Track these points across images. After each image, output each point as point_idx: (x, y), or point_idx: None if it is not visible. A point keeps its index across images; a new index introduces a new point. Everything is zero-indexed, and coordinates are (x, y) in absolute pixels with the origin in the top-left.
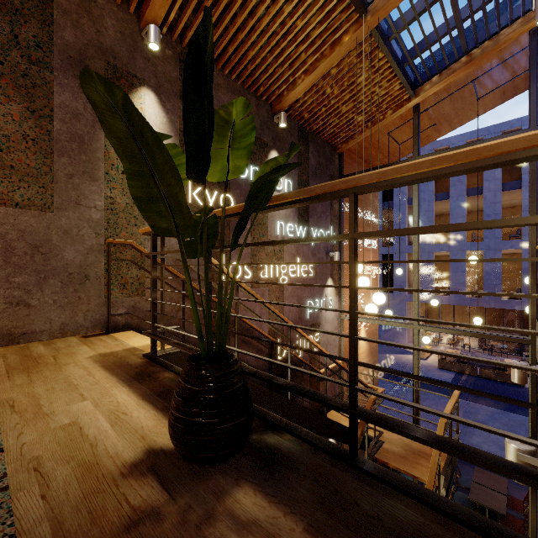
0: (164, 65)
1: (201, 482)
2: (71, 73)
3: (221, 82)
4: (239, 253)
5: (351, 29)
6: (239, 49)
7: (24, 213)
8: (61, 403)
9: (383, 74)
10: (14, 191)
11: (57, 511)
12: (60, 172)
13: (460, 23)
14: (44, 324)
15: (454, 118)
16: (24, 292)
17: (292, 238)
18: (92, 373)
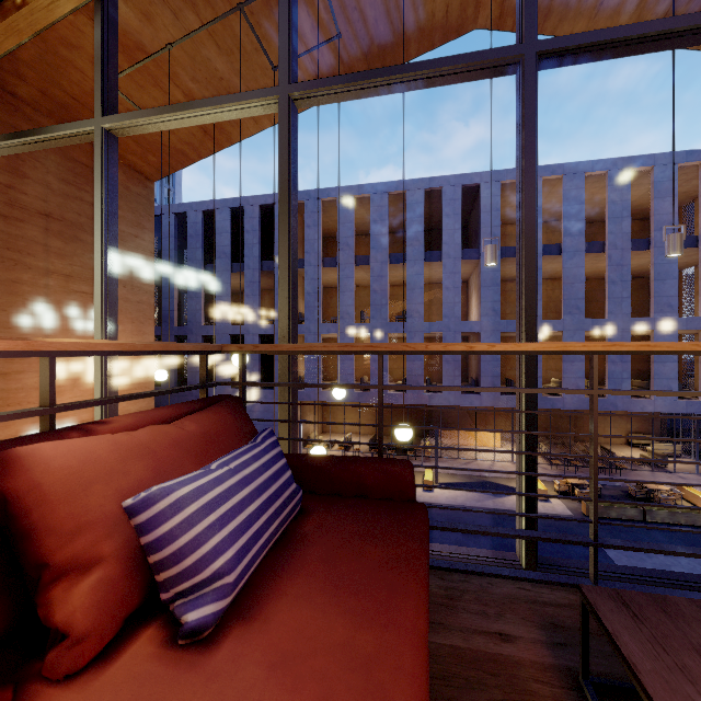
0: None
1: None
2: None
3: None
4: None
5: None
6: None
7: None
8: None
9: None
10: None
11: None
12: None
13: None
14: None
15: None
16: None
17: None
18: None
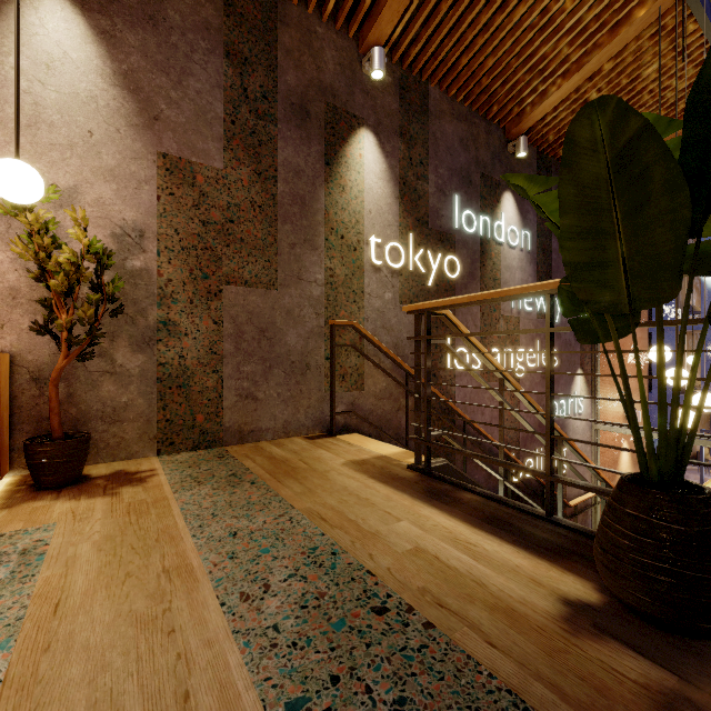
0: (383, 96)
1: (703, 662)
2: (293, 123)
3: (445, 108)
4: (702, 336)
5: None
6: (474, 58)
7: (252, 293)
8: (376, 522)
9: (690, 56)
10: (244, 267)
11: (532, 668)
12: (284, 242)
13: None
14: (269, 421)
15: None
16: (252, 384)
17: (529, 312)
18: (370, 486)
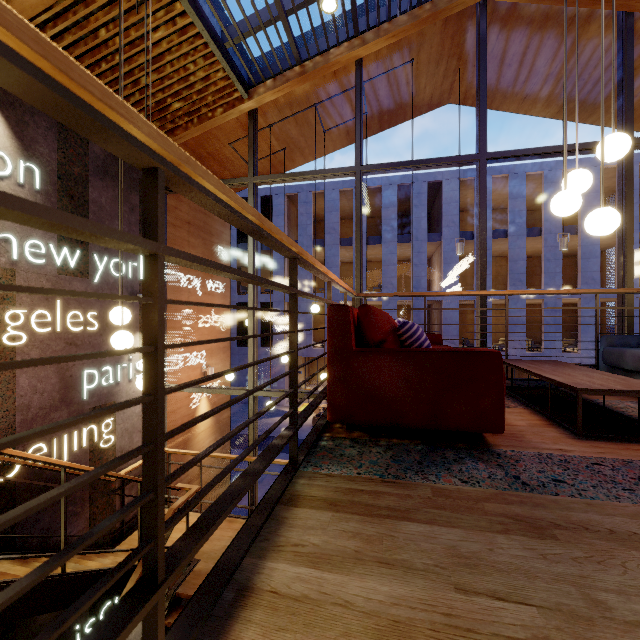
0: None
1: None
2: None
3: None
4: None
5: None
6: None
7: None
8: None
9: (194, 43)
10: None
11: None
12: None
13: (283, 12)
14: None
15: (305, 148)
16: None
17: (41, 266)
18: None
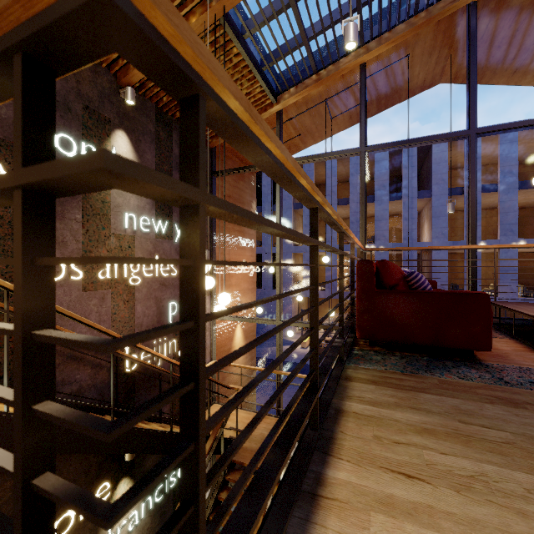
0: None
1: None
2: None
3: None
4: None
5: (198, 10)
6: None
7: None
8: None
9: (242, 72)
10: None
11: None
12: None
13: (306, 40)
14: None
15: (315, 132)
16: None
17: (147, 233)
18: None
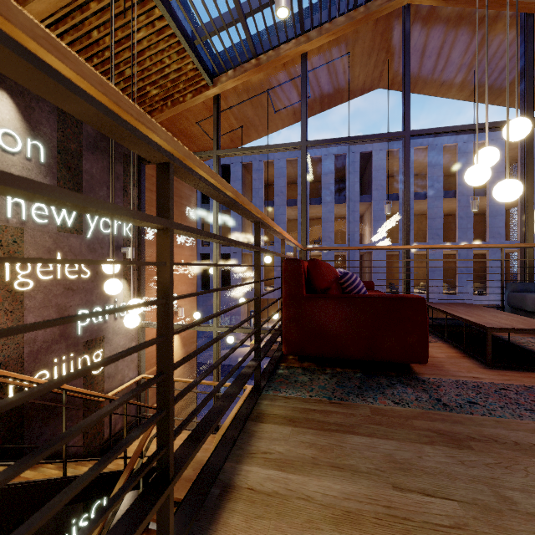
0: None
1: None
2: None
3: None
4: None
5: None
6: None
7: None
8: None
9: (169, 41)
10: None
11: None
12: None
13: (242, 15)
14: None
15: (259, 126)
16: None
17: (44, 225)
18: None
